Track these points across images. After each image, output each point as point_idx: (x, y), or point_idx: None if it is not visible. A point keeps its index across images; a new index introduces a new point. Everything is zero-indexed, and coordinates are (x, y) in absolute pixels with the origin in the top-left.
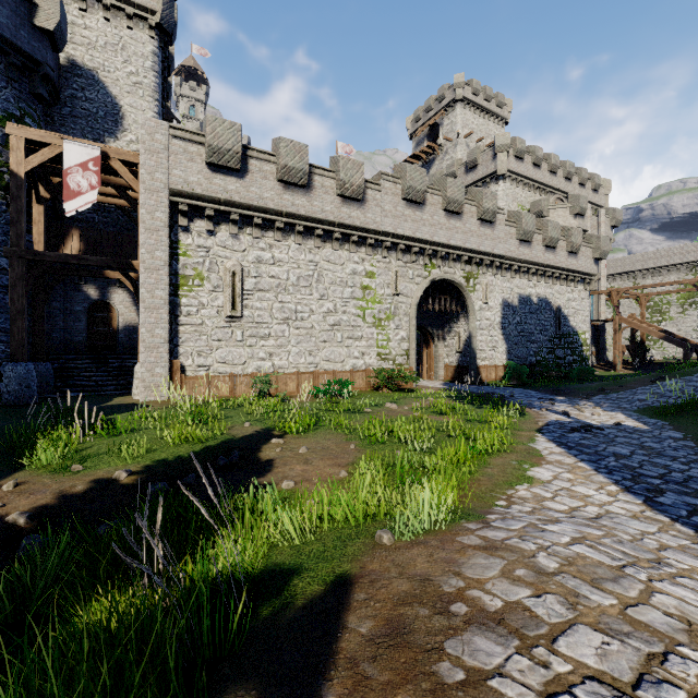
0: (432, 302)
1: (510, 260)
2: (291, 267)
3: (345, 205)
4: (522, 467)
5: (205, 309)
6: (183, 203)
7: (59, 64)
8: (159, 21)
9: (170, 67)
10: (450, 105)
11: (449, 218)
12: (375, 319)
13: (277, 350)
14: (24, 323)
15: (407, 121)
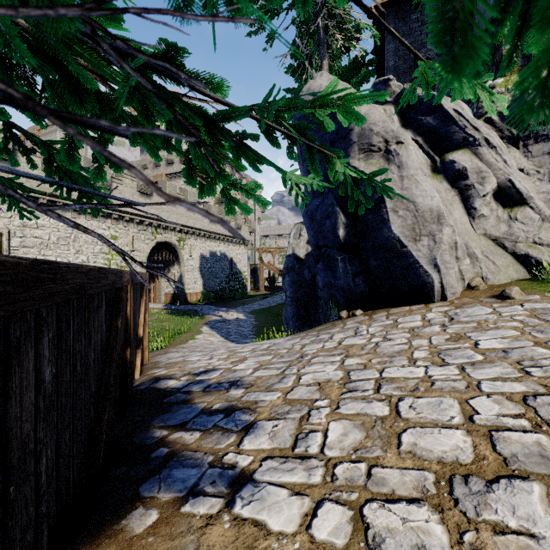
0: (157, 253)
1: (205, 231)
2: (52, 231)
3: None
4: (194, 336)
5: None
6: None
7: None
8: None
9: None
10: None
11: (168, 205)
12: (118, 266)
13: None
14: None
15: None
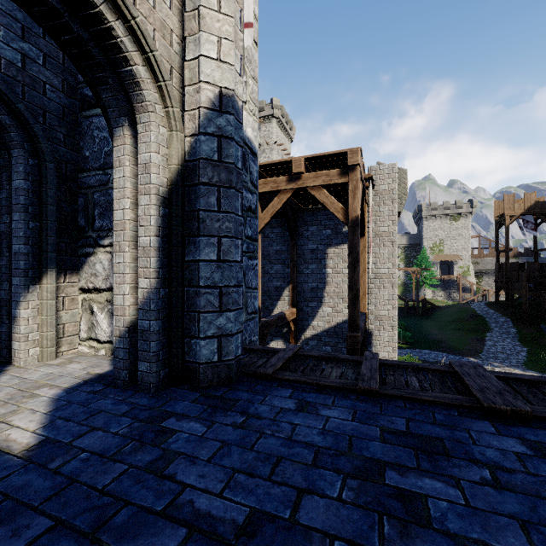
0: None
1: None
2: None
3: None
4: None
5: None
6: None
7: None
8: None
9: None
10: (269, 118)
11: None
12: None
13: None
14: None
15: None
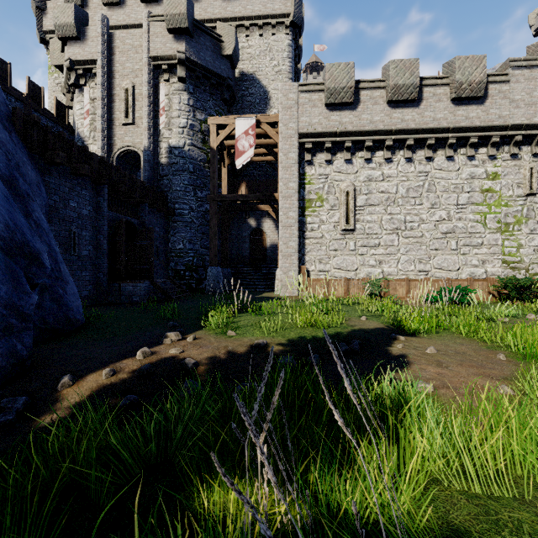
0: None
1: None
2: (400, 181)
3: (460, 108)
4: None
5: (324, 225)
6: (308, 142)
7: (235, 78)
8: (292, 19)
9: (299, 55)
10: None
11: None
12: (500, 223)
13: (386, 258)
14: (216, 242)
15: (530, 18)
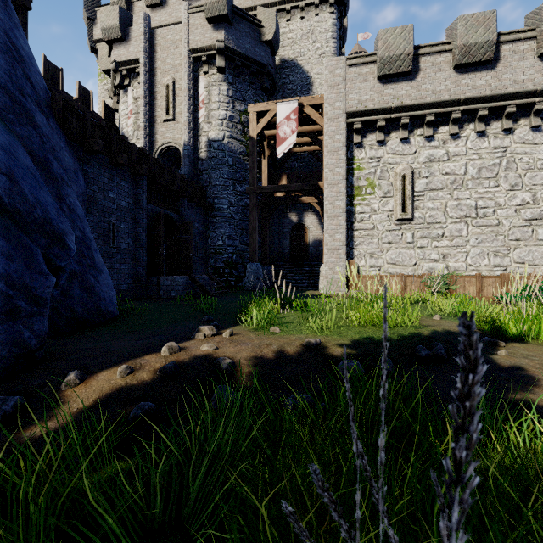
0: None
1: None
2: (470, 159)
3: None
4: None
5: (376, 214)
6: (357, 122)
7: (275, 66)
8: None
9: (344, 38)
10: None
11: None
12: None
13: (452, 251)
14: (256, 236)
15: None
